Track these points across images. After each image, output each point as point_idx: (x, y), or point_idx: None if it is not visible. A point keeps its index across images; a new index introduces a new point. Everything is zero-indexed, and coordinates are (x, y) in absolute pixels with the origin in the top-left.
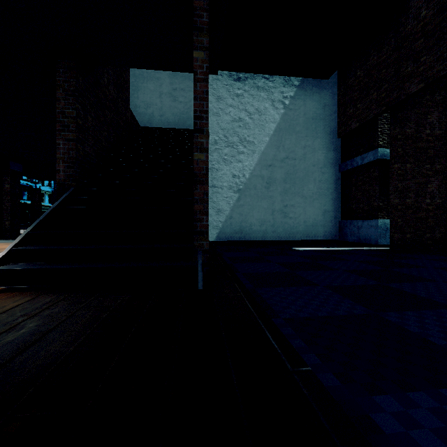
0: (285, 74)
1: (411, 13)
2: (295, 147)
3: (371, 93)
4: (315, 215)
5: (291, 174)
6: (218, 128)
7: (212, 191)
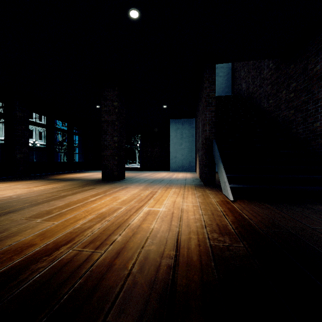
0: None
1: None
2: None
3: None
4: None
5: None
6: None
7: None
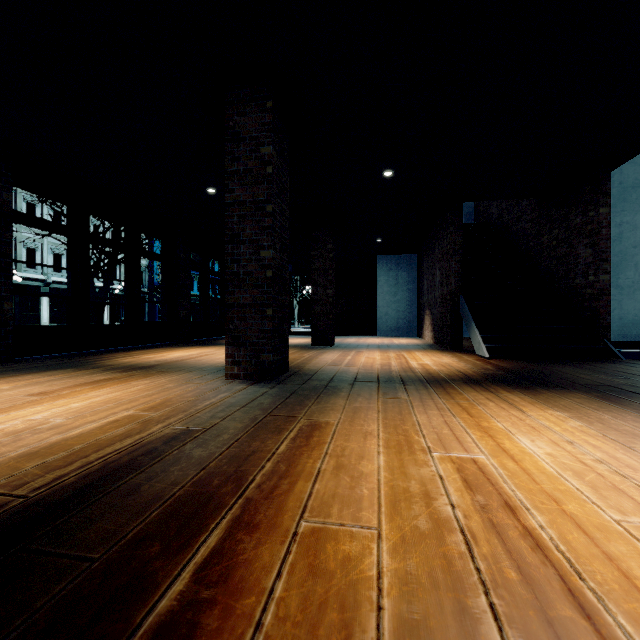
0: None
1: None
2: None
3: None
4: (636, 310)
5: None
6: None
7: None
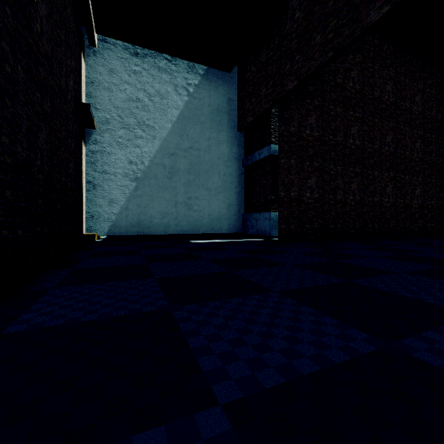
0: (186, 58)
1: (289, 14)
2: (200, 138)
3: (261, 88)
4: (220, 208)
5: (196, 165)
6: (110, 106)
7: (103, 177)
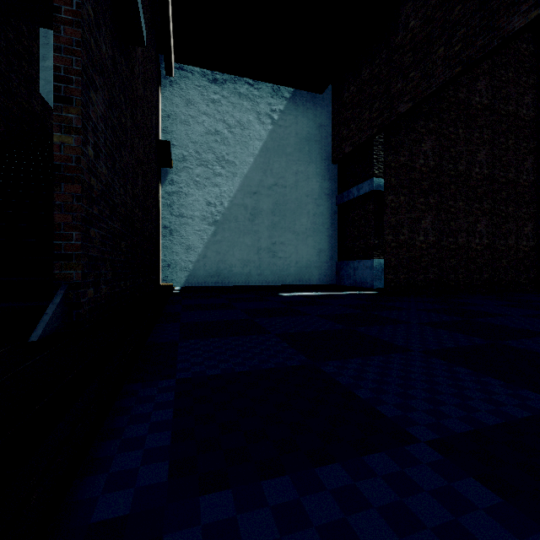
0: (271, 81)
1: (401, 22)
2: (286, 173)
3: (363, 112)
4: (309, 255)
5: (281, 204)
6: (187, 141)
7: (180, 221)
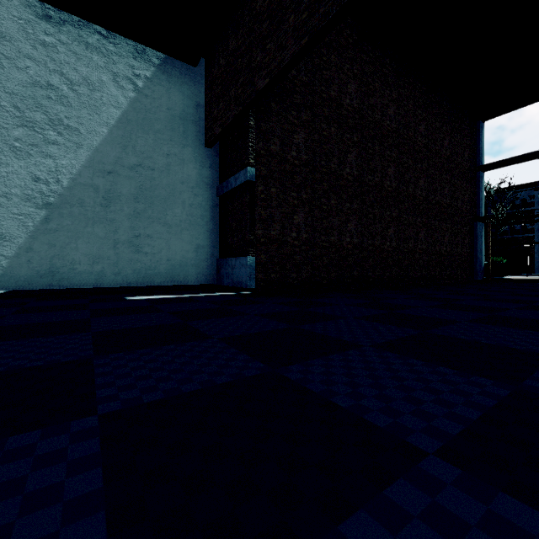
0: (127, 34)
1: None
2: (154, 152)
3: (230, 88)
4: (184, 251)
5: (147, 190)
6: None
7: None
